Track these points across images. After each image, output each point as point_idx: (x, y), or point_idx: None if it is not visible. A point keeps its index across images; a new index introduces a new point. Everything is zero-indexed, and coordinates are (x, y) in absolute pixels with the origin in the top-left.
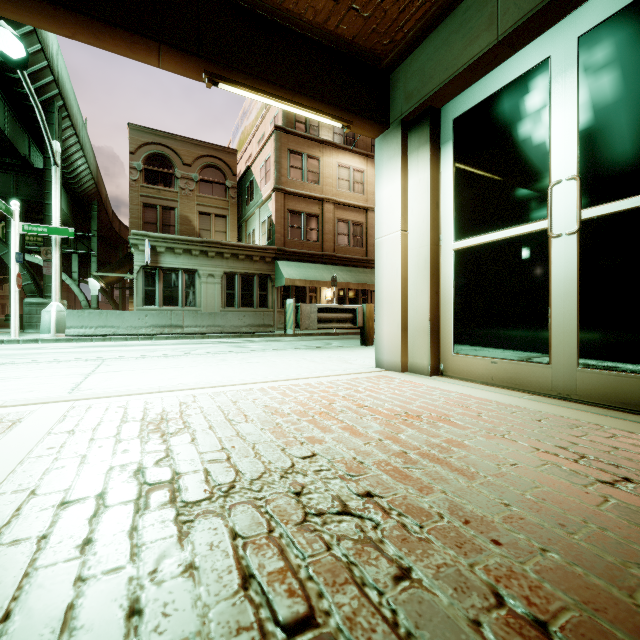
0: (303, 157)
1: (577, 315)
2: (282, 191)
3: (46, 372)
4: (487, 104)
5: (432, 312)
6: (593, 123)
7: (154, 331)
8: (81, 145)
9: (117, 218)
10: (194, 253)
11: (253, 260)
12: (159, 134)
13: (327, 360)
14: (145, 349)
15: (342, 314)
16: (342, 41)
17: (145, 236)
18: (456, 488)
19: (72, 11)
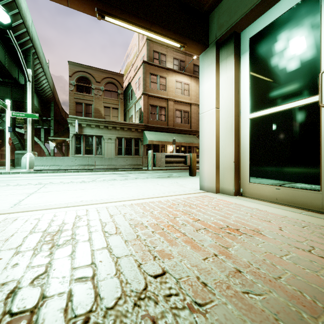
0: (157, 77)
1: None
2: (146, 95)
3: (8, 192)
4: (273, 25)
5: (235, 157)
6: None
7: (80, 167)
8: (44, 73)
9: (64, 110)
10: (101, 127)
11: (131, 131)
12: (84, 66)
13: (171, 185)
14: (73, 177)
15: (179, 158)
16: None
17: (76, 118)
18: None
19: None
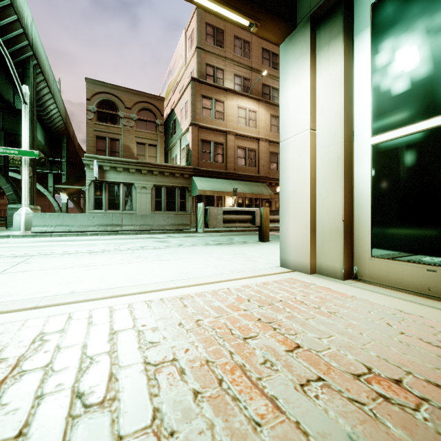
0: (212, 101)
1: None
2: (196, 125)
3: None
4: None
5: (346, 212)
6: None
7: (99, 229)
8: (52, 94)
9: (82, 149)
10: (131, 171)
11: (175, 176)
12: (108, 86)
13: (232, 257)
14: (85, 244)
15: (243, 216)
16: None
17: (95, 158)
18: None
19: None
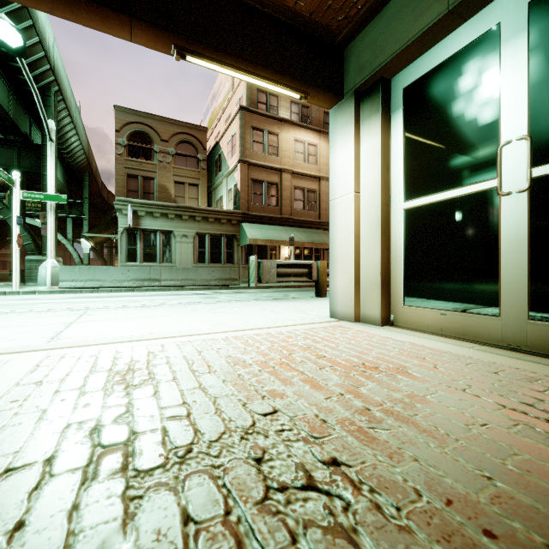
0: (264, 133)
1: (527, 269)
2: (246, 163)
3: (33, 321)
4: (436, 72)
5: (383, 267)
6: (544, 84)
7: (135, 284)
8: (74, 124)
9: (106, 187)
10: (170, 216)
11: (221, 222)
12: (140, 114)
13: (286, 310)
14: (126, 300)
15: (299, 269)
16: (300, 18)
17: (128, 202)
18: (428, 455)
19: None
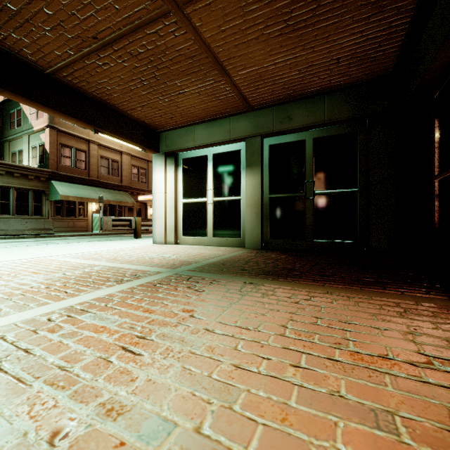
0: None
1: (213, 224)
2: (55, 129)
3: None
4: (192, 159)
5: (175, 223)
6: (215, 177)
7: None
8: None
9: None
10: None
11: (28, 178)
12: None
13: (128, 243)
14: None
15: (124, 222)
16: (144, 123)
17: None
18: (187, 254)
19: (51, 108)
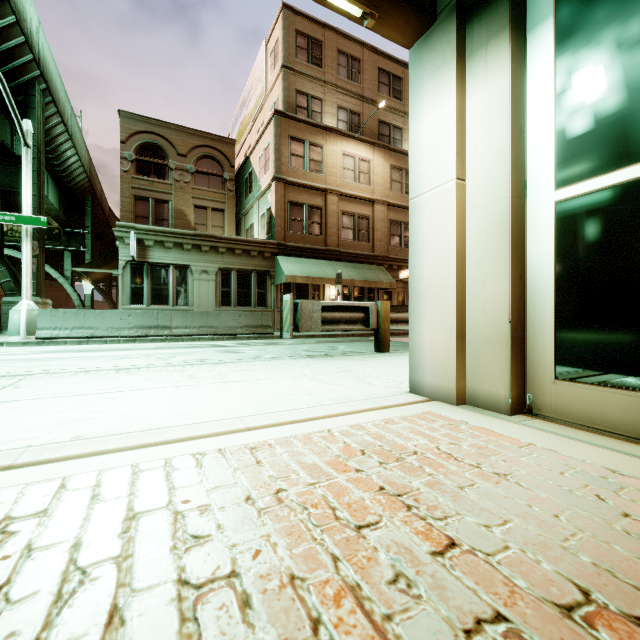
0: (305, 144)
1: None
2: (282, 181)
3: None
4: None
5: (514, 309)
6: None
7: (138, 333)
8: (70, 135)
9: (114, 215)
10: (186, 247)
11: (251, 255)
12: (152, 122)
13: (335, 377)
14: (115, 355)
15: (351, 313)
16: None
17: (131, 228)
18: None
19: None
